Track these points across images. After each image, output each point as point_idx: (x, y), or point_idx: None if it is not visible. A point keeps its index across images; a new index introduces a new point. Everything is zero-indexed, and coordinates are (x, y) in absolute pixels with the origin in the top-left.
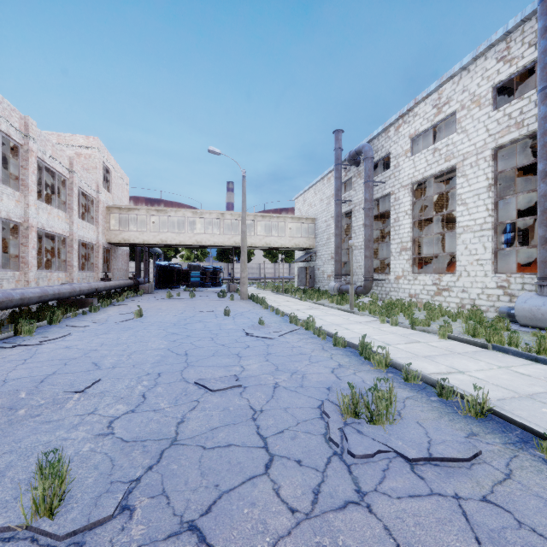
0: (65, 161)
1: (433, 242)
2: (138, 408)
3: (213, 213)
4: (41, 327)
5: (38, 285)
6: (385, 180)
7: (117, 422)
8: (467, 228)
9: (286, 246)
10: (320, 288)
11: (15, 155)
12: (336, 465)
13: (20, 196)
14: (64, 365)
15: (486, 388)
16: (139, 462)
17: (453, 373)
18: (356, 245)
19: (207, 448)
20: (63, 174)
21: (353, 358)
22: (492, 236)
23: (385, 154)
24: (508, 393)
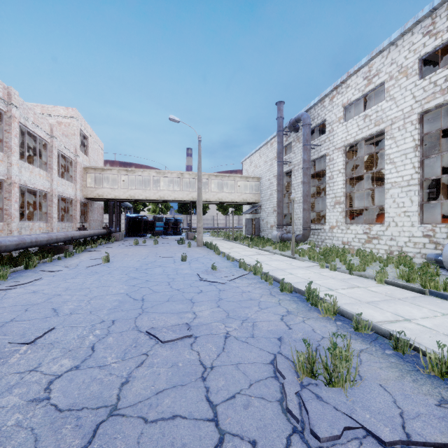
0: (46, 127)
1: (360, 197)
2: (84, 363)
3: (174, 173)
4: (17, 272)
5: (21, 233)
6: (320, 144)
7: (57, 383)
8: (395, 184)
9: (236, 201)
10: (265, 236)
11: None
12: None
13: (3, 156)
14: (24, 311)
15: (439, 339)
16: (67, 444)
17: (400, 321)
18: (295, 200)
19: (148, 421)
20: (44, 139)
21: (300, 304)
22: (418, 190)
23: (320, 121)
24: None
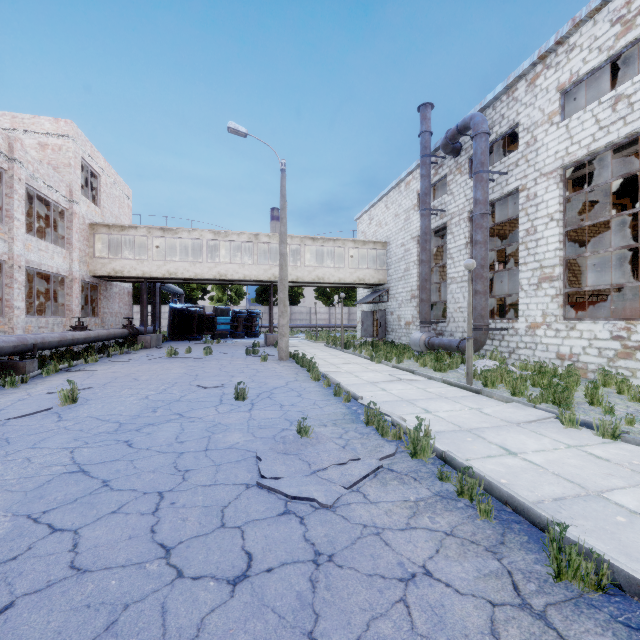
0: None
1: None
2: None
3: (242, 234)
4: None
5: None
6: (507, 170)
7: None
8: None
9: (346, 281)
10: (395, 340)
11: None
12: None
13: None
14: None
15: None
16: None
17: None
18: (454, 277)
19: None
20: None
21: None
22: None
23: (507, 128)
24: None
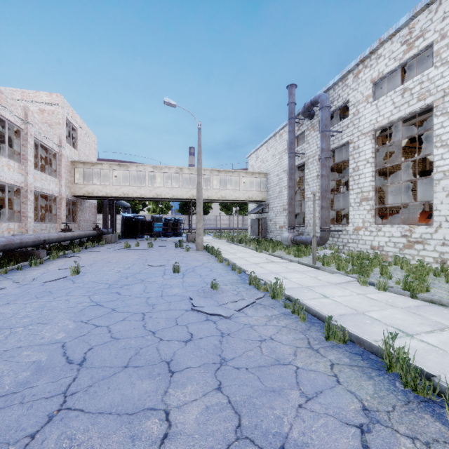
0: (18, 110)
1: (379, 195)
2: None
3: (172, 168)
4: None
5: None
6: (342, 130)
7: None
8: (448, 173)
9: (240, 199)
10: (273, 238)
11: None
12: None
13: None
14: None
15: None
16: None
17: None
18: (310, 197)
19: None
20: (16, 124)
21: (378, 381)
22: None
23: (342, 103)
24: None
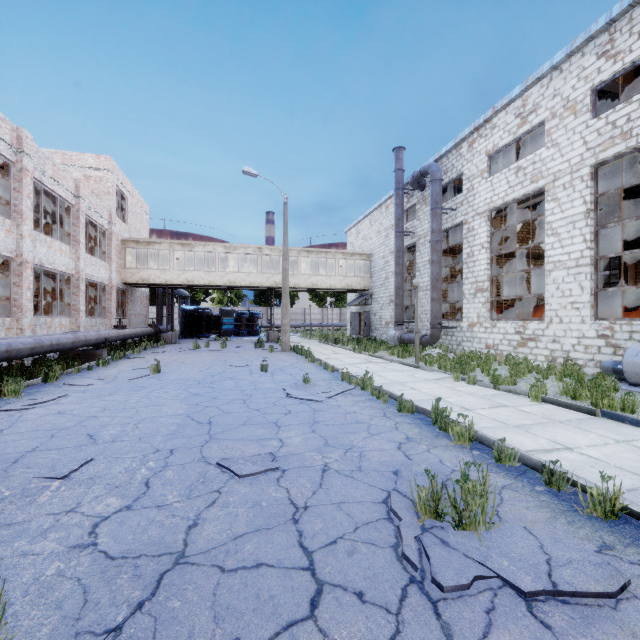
0: (69, 183)
1: (512, 282)
2: (137, 502)
3: (249, 247)
4: (33, 386)
5: (35, 333)
6: (456, 207)
7: (104, 526)
8: (558, 264)
9: (336, 287)
10: (377, 337)
11: (6, 176)
12: (415, 601)
13: (11, 224)
14: (50, 438)
15: (608, 472)
16: (125, 596)
17: (558, 451)
18: (421, 286)
19: (226, 570)
20: (67, 200)
21: (424, 428)
22: (591, 273)
23: (456, 175)
24: (639, 480)
